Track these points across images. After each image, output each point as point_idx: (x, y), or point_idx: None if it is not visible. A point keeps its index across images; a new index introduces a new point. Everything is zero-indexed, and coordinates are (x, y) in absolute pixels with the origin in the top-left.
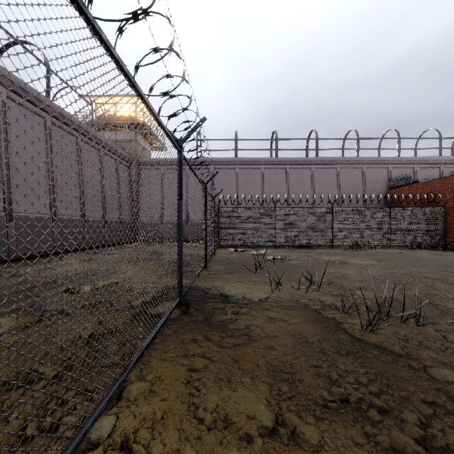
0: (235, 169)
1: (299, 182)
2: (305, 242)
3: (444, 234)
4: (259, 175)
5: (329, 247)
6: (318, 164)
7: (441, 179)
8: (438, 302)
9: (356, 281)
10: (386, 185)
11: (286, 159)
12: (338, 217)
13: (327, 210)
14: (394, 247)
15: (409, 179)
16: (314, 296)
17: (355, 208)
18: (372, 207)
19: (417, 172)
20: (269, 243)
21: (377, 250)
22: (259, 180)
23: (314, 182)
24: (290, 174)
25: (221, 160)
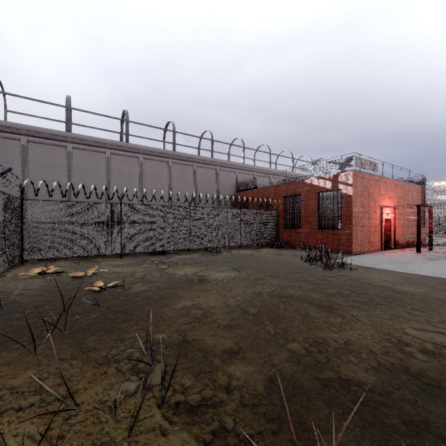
0: (65, 147)
1: (154, 176)
2: (160, 247)
3: (277, 233)
4: (104, 161)
5: (186, 251)
6: (176, 159)
7: (275, 187)
8: (345, 370)
9: (225, 327)
10: (235, 188)
11: (140, 147)
12: (195, 217)
13: (184, 209)
14: (243, 246)
15: (252, 184)
16: (150, 442)
17: (212, 208)
18: (227, 208)
19: (256, 179)
20: (113, 251)
21: (232, 252)
22: (103, 167)
23: (171, 178)
24: (144, 165)
25: (41, 131)
